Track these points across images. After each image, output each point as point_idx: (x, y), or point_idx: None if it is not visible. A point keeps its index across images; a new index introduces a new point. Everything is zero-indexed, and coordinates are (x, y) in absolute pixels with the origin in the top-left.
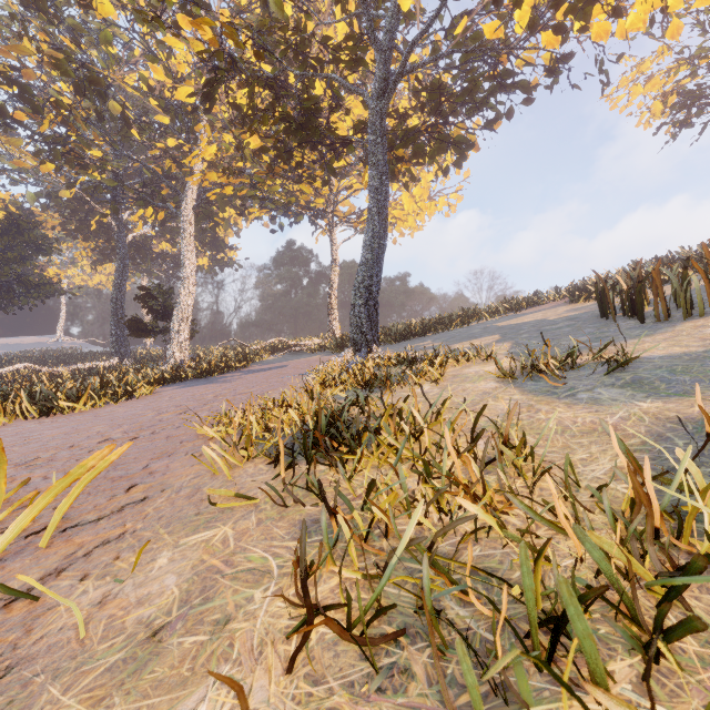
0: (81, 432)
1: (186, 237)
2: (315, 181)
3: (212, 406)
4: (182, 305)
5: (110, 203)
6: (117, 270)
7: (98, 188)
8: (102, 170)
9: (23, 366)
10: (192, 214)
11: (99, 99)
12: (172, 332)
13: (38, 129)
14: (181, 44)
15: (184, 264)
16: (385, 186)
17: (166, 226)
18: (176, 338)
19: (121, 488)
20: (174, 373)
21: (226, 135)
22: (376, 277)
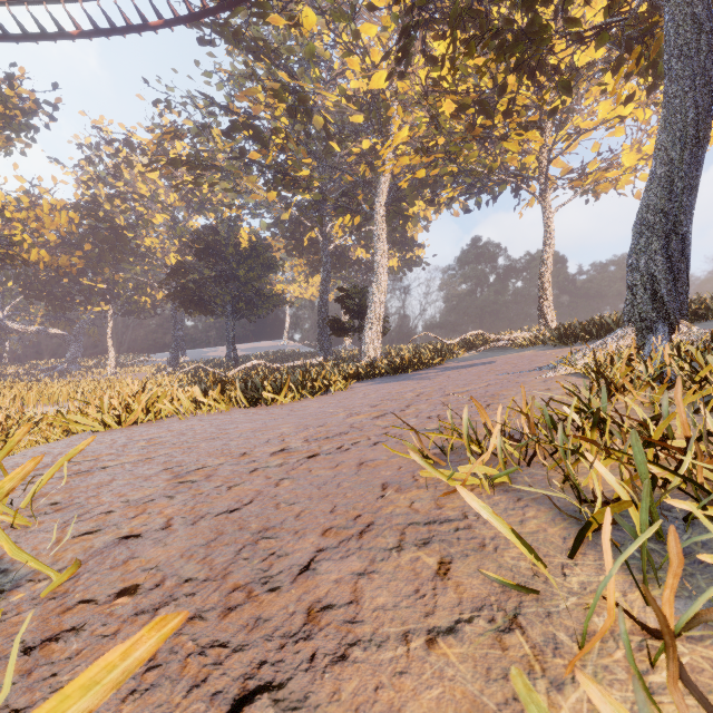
0: (267, 430)
1: (379, 234)
2: (526, 131)
3: (418, 409)
4: (375, 302)
5: (316, 216)
6: (322, 277)
7: (308, 206)
8: (310, 188)
9: (257, 362)
10: (384, 210)
11: (306, 119)
12: (366, 329)
13: (265, 162)
14: (374, 28)
15: (377, 261)
16: (706, 34)
17: (361, 232)
18: (370, 336)
19: (213, 689)
20: (368, 368)
21: (418, 114)
22: (688, 199)
